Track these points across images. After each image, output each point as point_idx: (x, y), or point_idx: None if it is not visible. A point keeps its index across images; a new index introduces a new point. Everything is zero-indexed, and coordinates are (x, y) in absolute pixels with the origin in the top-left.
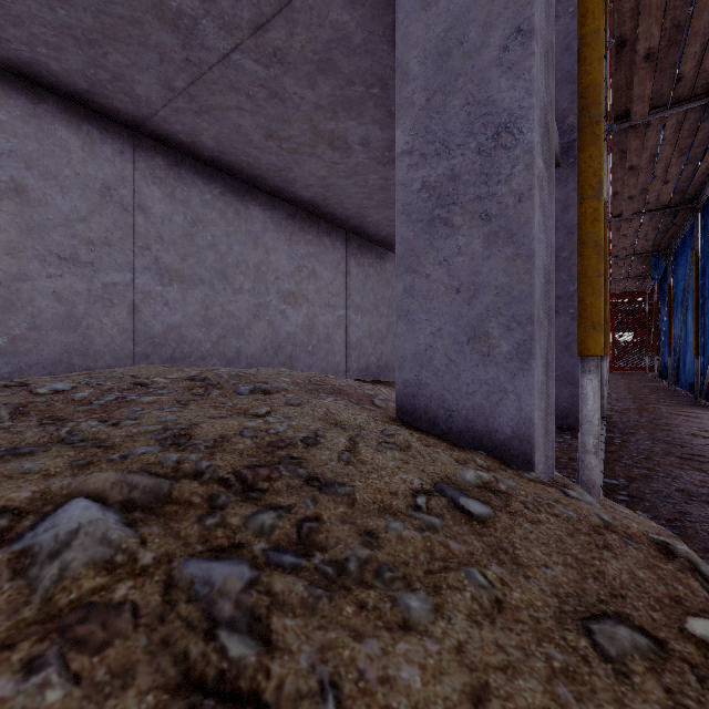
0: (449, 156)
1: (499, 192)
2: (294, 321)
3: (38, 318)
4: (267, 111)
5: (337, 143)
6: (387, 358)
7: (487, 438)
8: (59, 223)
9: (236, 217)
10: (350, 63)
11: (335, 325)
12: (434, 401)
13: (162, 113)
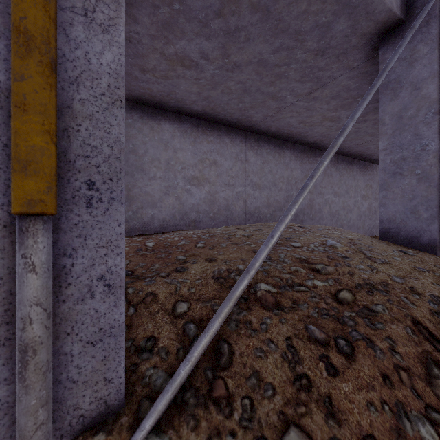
0: (402, 152)
1: (422, 164)
2: (303, 203)
3: (219, 206)
4: (303, 115)
5: (334, 119)
6: (353, 221)
7: (418, 246)
8: (224, 171)
9: (279, 157)
10: (347, 94)
11: (323, 203)
12: (396, 234)
13: (258, 124)
